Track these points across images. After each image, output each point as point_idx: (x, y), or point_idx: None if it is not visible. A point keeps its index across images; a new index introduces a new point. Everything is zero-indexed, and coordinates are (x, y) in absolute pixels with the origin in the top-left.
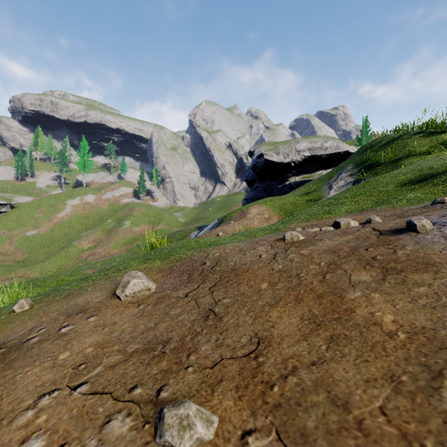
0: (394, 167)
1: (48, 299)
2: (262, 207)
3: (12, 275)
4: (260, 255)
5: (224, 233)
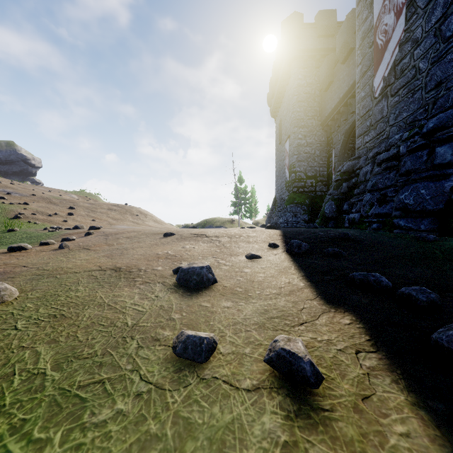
0: None
1: None
2: None
3: None
4: None
5: None
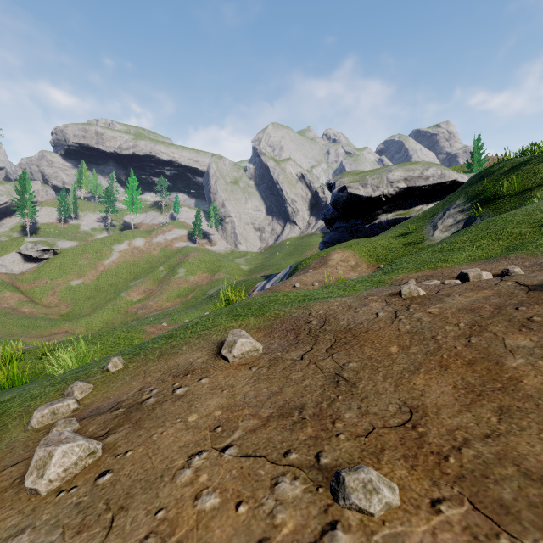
0: (521, 201)
1: (140, 358)
2: (347, 252)
3: (57, 330)
4: (376, 314)
5: (302, 284)
